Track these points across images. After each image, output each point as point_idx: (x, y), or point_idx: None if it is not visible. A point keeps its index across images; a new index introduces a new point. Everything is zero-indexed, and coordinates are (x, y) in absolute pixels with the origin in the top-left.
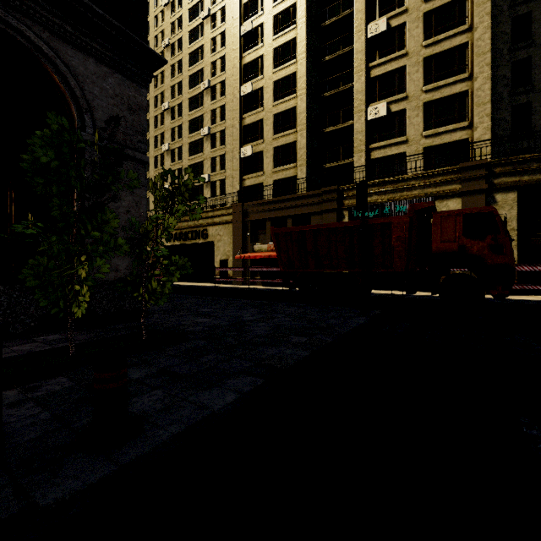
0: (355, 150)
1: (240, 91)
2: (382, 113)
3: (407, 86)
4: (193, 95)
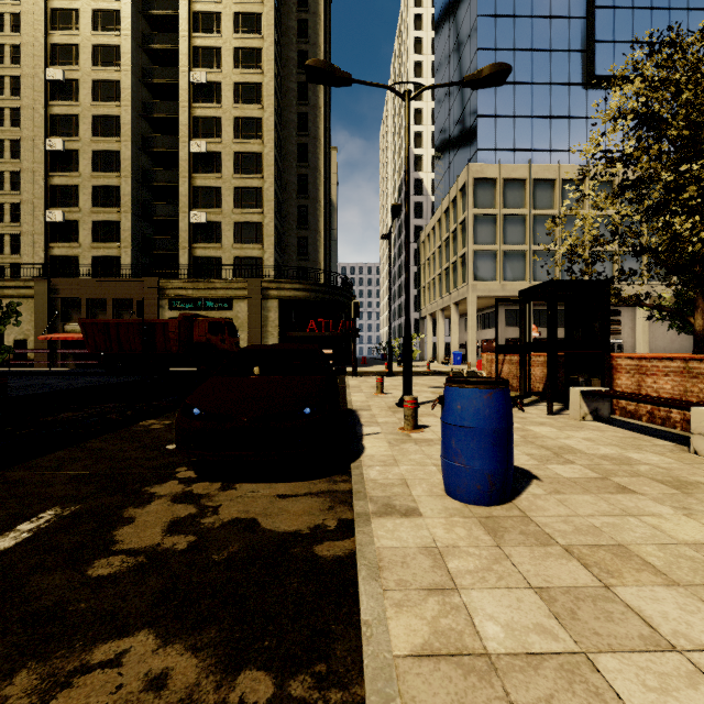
0: (180, 246)
1: (46, 143)
2: (203, 221)
3: (222, 204)
4: None
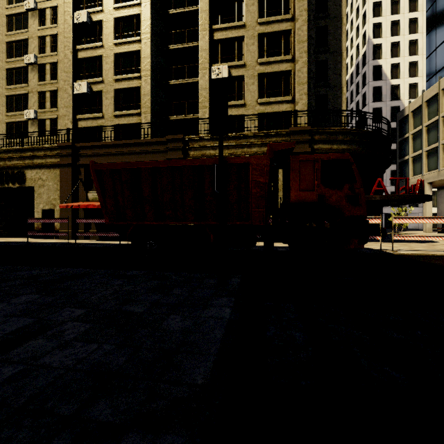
0: (200, 106)
1: (73, 18)
2: (224, 75)
3: (245, 55)
4: (13, 12)
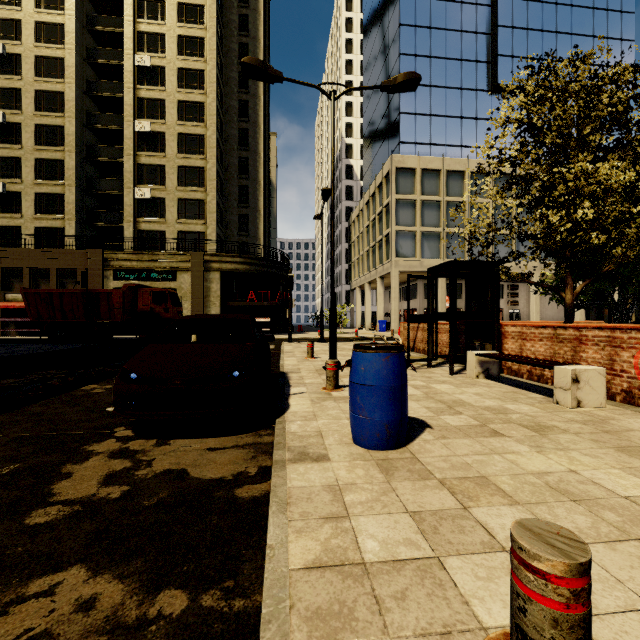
0: (125, 220)
1: None
2: (147, 196)
3: (166, 181)
4: None
